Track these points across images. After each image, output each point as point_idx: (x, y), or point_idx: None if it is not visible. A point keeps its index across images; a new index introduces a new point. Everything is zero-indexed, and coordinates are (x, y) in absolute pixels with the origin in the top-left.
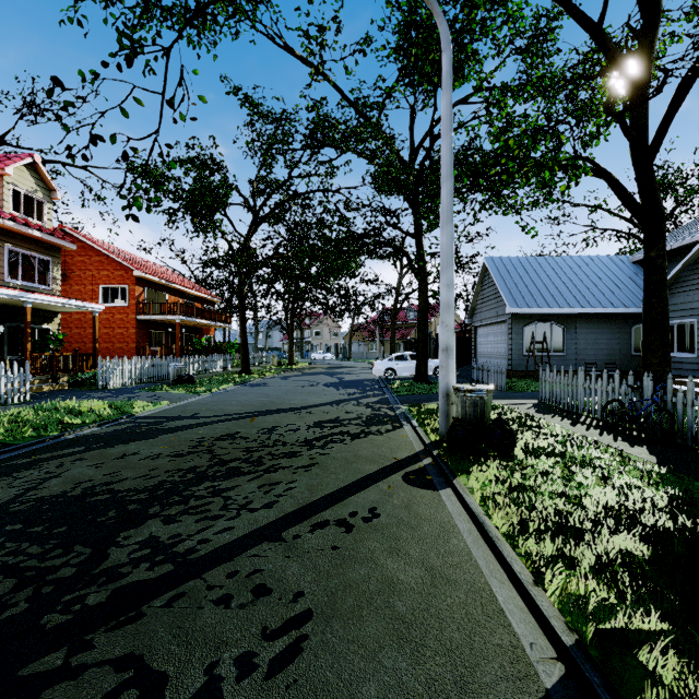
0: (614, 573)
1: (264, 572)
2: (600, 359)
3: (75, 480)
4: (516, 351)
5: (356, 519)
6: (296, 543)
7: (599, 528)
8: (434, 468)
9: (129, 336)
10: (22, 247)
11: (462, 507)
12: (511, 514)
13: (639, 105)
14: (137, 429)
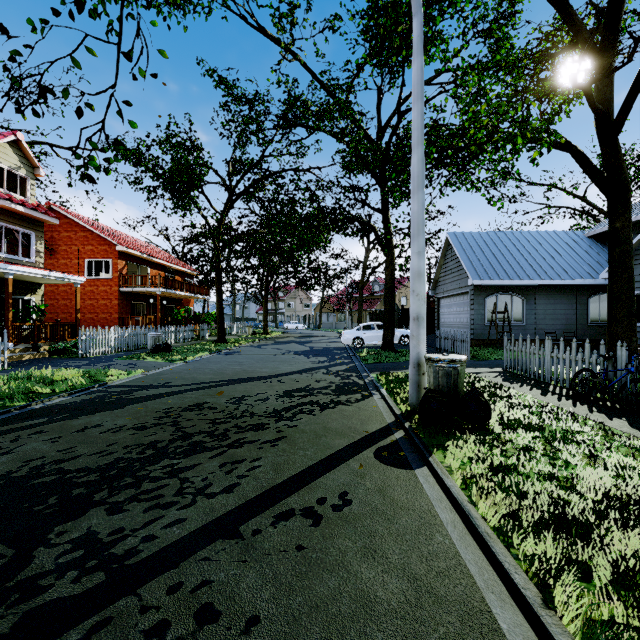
0: None
1: (214, 585)
2: (558, 329)
3: (26, 457)
4: (478, 321)
5: (325, 507)
6: (255, 541)
7: (605, 523)
8: (407, 442)
9: (112, 307)
10: (5, 221)
11: (442, 491)
12: (500, 503)
13: (607, 75)
14: (105, 399)
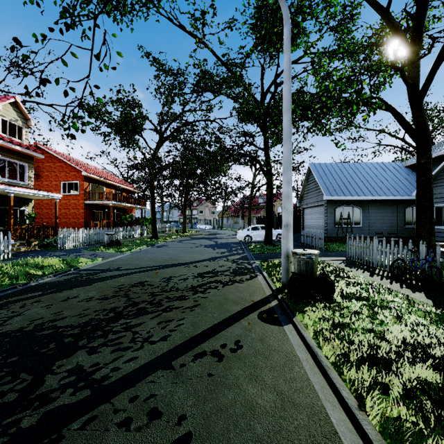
0: (418, 400)
1: (157, 397)
2: (384, 230)
3: (31, 317)
4: (330, 224)
5: (226, 350)
6: (182, 371)
7: (401, 359)
8: (279, 308)
9: (79, 214)
10: (8, 157)
11: (300, 339)
12: (336, 347)
13: (414, 62)
14: (79, 278)
